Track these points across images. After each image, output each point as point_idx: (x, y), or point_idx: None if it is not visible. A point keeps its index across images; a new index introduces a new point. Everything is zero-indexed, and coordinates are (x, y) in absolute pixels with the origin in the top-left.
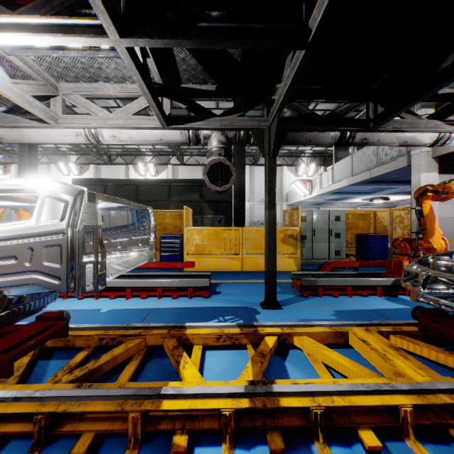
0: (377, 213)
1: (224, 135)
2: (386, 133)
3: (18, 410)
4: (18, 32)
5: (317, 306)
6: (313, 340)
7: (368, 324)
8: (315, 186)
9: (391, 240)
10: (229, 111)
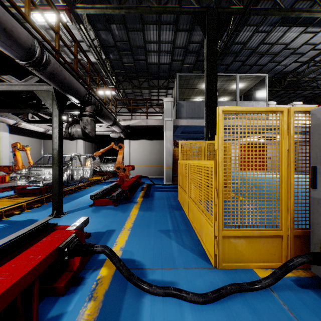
0: None
1: None
2: None
3: None
4: None
5: None
6: None
7: None
8: None
9: None
10: None
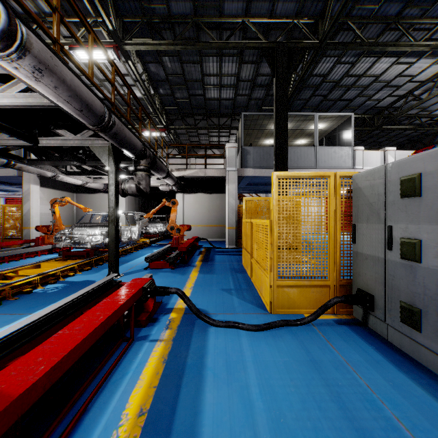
0: None
1: None
2: (33, 167)
3: None
4: None
5: None
6: (31, 269)
7: (46, 260)
8: None
9: (5, 229)
10: None
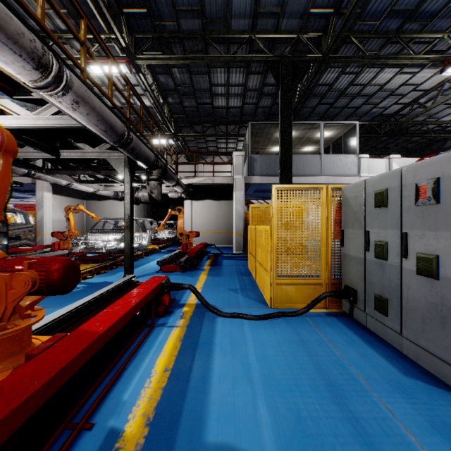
0: None
1: None
2: (50, 176)
3: None
4: None
5: None
6: None
7: None
8: None
9: None
10: None
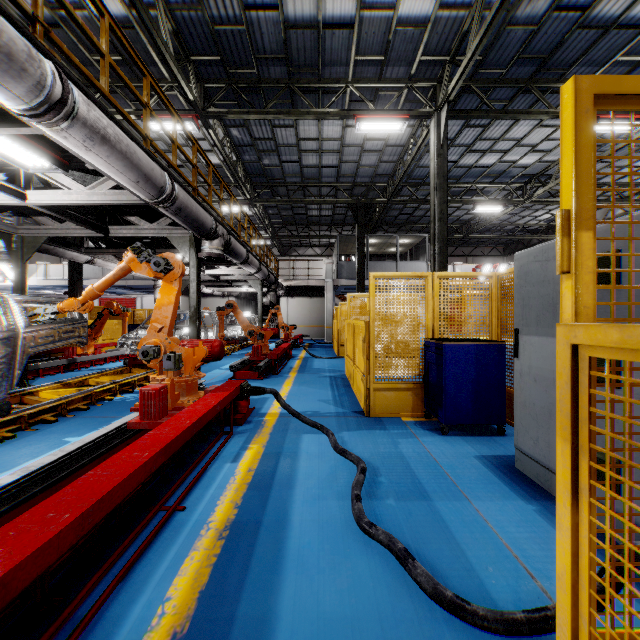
0: (136, 311)
1: None
2: None
3: None
4: None
5: None
6: None
7: None
8: (32, 275)
9: None
10: None
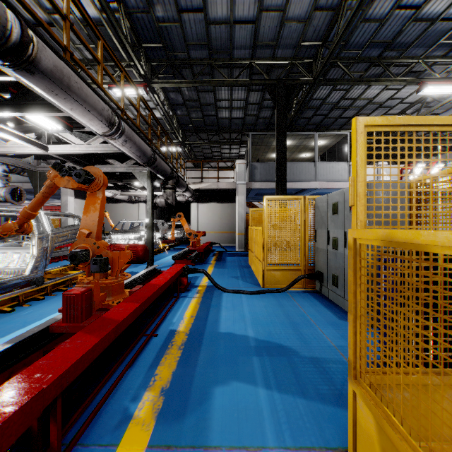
0: None
1: (9, 167)
2: None
3: (64, 280)
4: (11, 135)
5: (58, 265)
6: None
7: None
8: None
9: None
10: (16, 155)
